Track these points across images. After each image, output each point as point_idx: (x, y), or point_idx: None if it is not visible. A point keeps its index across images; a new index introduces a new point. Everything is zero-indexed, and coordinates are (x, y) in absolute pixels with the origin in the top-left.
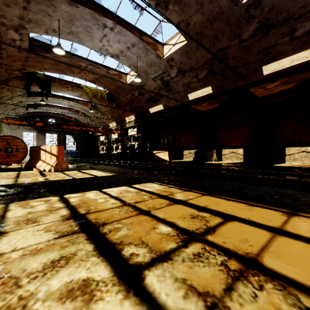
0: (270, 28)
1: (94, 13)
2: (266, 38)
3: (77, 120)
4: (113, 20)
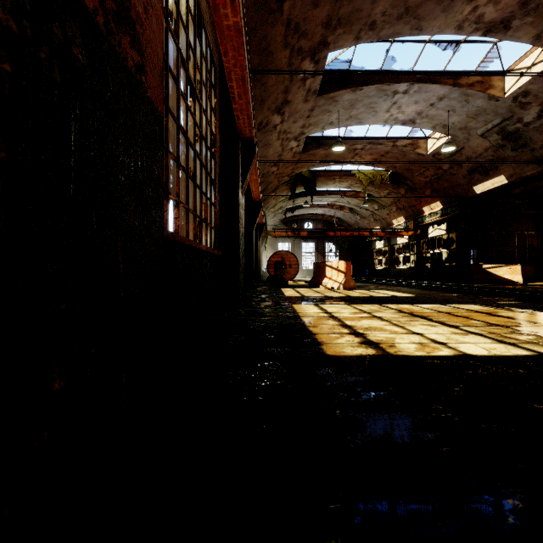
0: None
1: (381, 86)
2: None
3: (341, 219)
4: (407, 82)
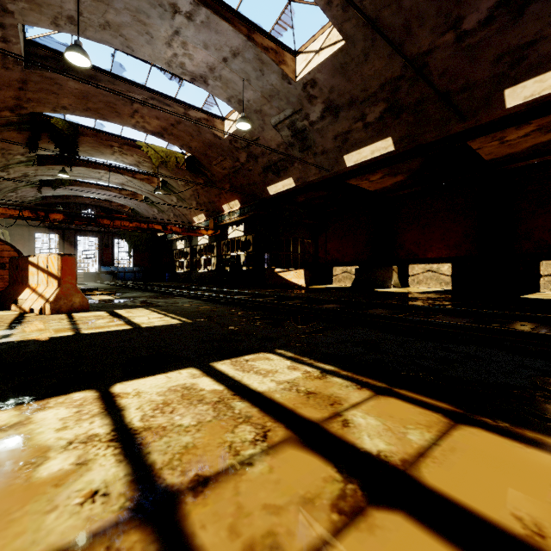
0: (527, 1)
1: None
2: (516, 26)
3: (135, 211)
4: None
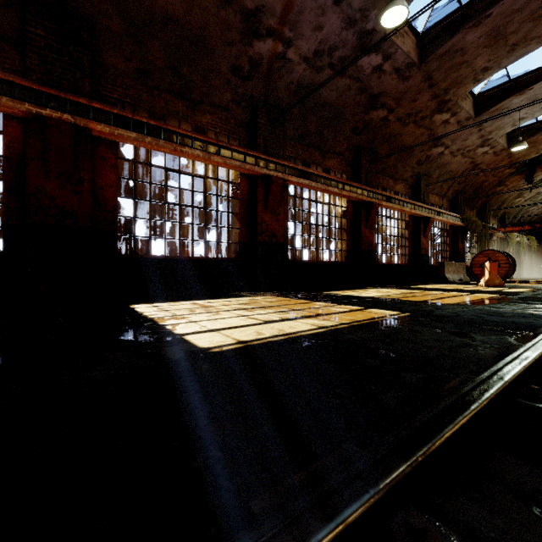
0: None
1: None
2: None
3: None
4: None
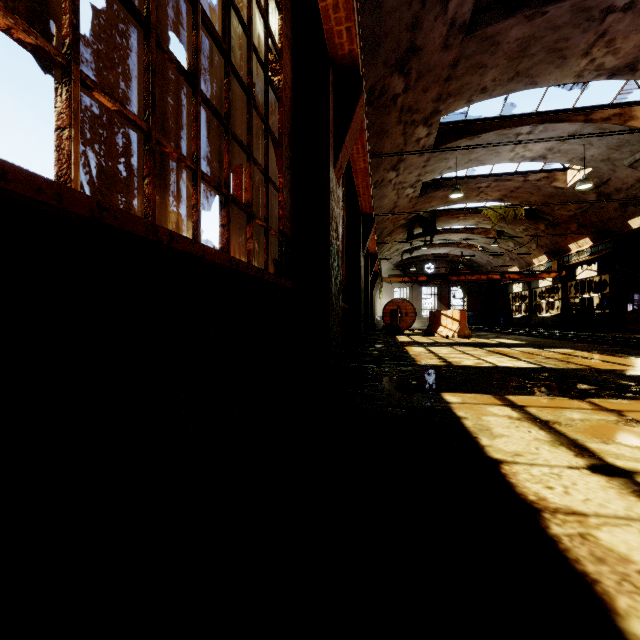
0: None
1: (501, 131)
2: None
3: (469, 259)
4: (530, 124)
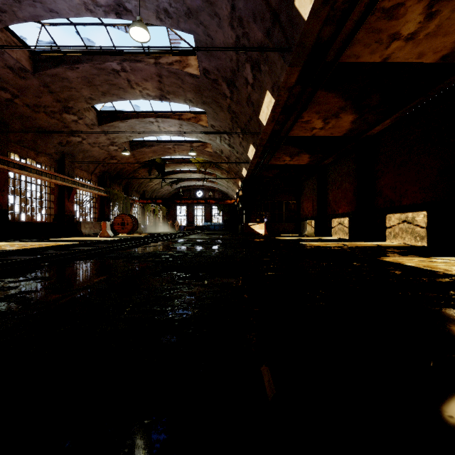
0: (233, 83)
1: (138, 119)
2: (240, 91)
3: (219, 189)
4: (152, 117)
